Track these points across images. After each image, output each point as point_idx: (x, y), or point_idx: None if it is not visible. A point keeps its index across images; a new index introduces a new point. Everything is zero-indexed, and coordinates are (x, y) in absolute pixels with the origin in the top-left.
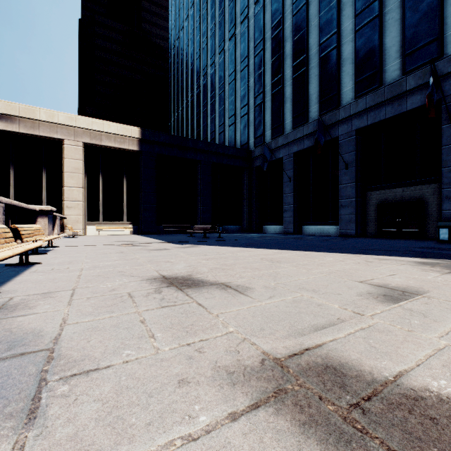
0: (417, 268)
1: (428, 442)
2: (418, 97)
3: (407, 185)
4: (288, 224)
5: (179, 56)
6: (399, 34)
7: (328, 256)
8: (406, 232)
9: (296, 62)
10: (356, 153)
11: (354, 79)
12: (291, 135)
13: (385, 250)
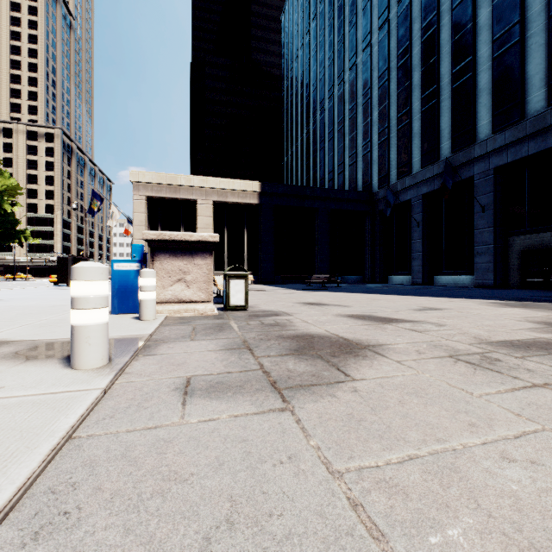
0: (479, 304)
1: (379, 319)
2: None
3: None
4: (416, 274)
5: (293, 88)
6: (543, 61)
7: (423, 298)
8: None
9: (425, 93)
10: (494, 194)
11: (492, 112)
12: (419, 175)
13: (489, 297)
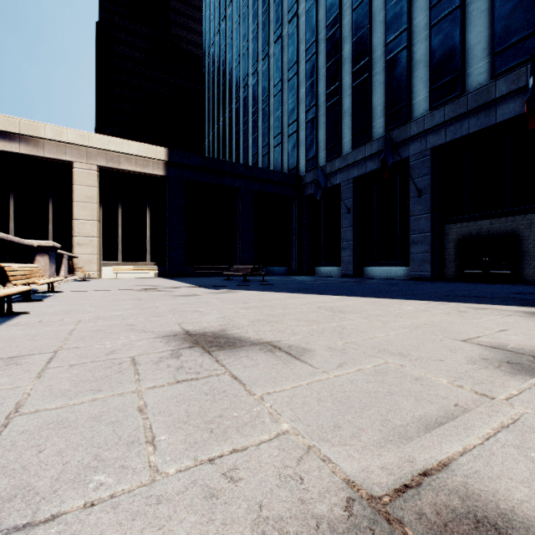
0: (532, 320)
1: None
2: (510, 106)
3: (496, 216)
4: (347, 265)
5: (214, 64)
6: (486, 29)
7: (404, 305)
8: (494, 274)
9: (356, 67)
10: (431, 177)
11: (429, 86)
12: (350, 156)
13: (476, 296)
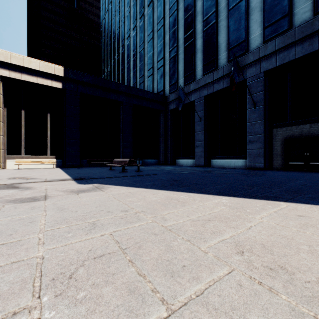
0: None
1: None
2: None
3: (315, 121)
4: (199, 158)
5: (108, 24)
6: None
7: None
8: (314, 165)
9: (206, 16)
10: (264, 93)
11: (263, 25)
12: (202, 81)
13: None
